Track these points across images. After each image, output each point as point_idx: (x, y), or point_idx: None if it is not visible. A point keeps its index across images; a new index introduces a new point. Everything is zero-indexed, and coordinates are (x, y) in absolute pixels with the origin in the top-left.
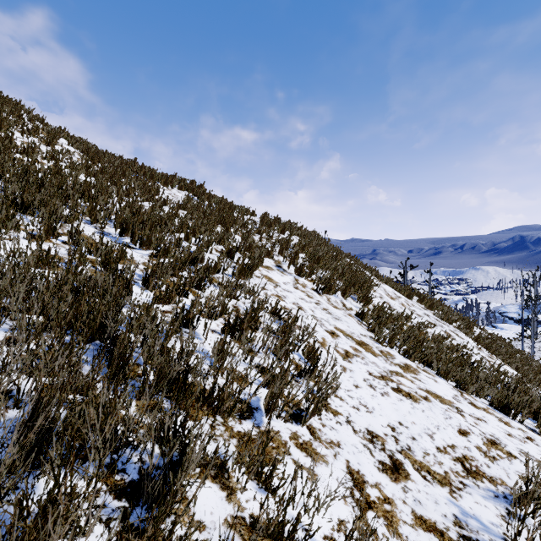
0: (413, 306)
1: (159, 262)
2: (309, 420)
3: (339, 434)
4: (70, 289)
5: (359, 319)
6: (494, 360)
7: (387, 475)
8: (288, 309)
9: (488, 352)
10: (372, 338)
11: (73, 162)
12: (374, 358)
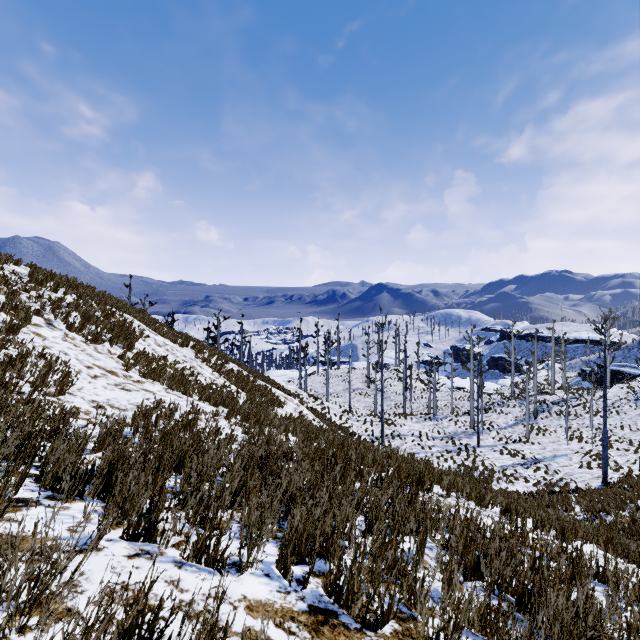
0: (177, 351)
1: None
2: (58, 397)
3: (74, 400)
4: None
5: (120, 360)
6: (218, 379)
7: (94, 408)
8: (54, 355)
9: (218, 376)
10: (122, 369)
11: None
12: (116, 378)
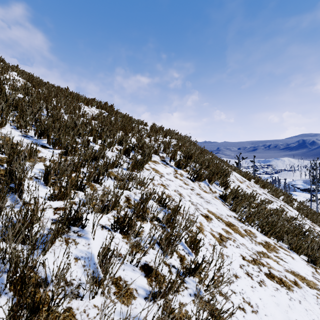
0: (255, 187)
1: (61, 160)
2: None
3: None
4: None
5: (222, 200)
6: (316, 227)
7: None
8: (171, 197)
9: (309, 221)
10: (236, 218)
11: (13, 85)
12: (242, 239)
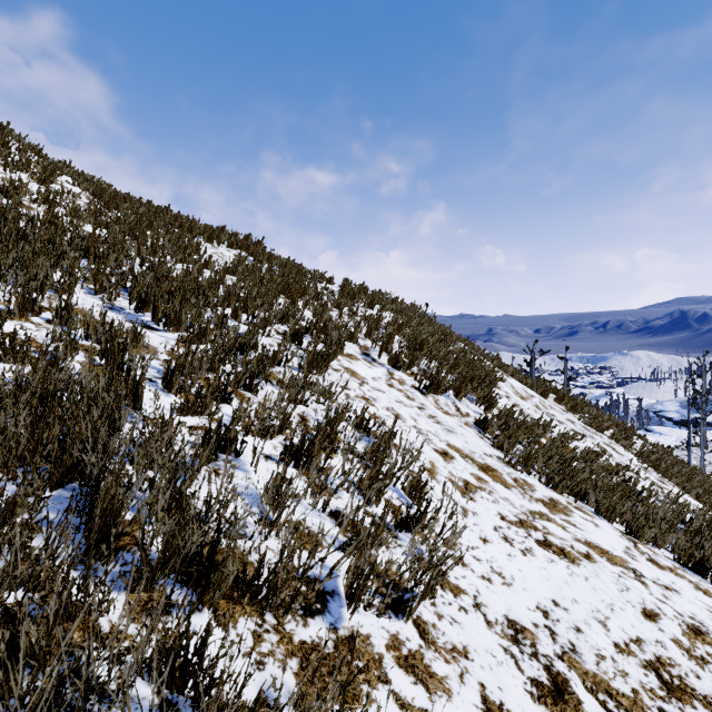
0: (552, 408)
1: (189, 351)
2: (417, 608)
3: (465, 631)
4: (39, 397)
5: (480, 429)
6: (668, 486)
7: (547, 708)
8: (380, 419)
9: (657, 474)
10: (500, 459)
11: (75, 207)
12: (507, 492)
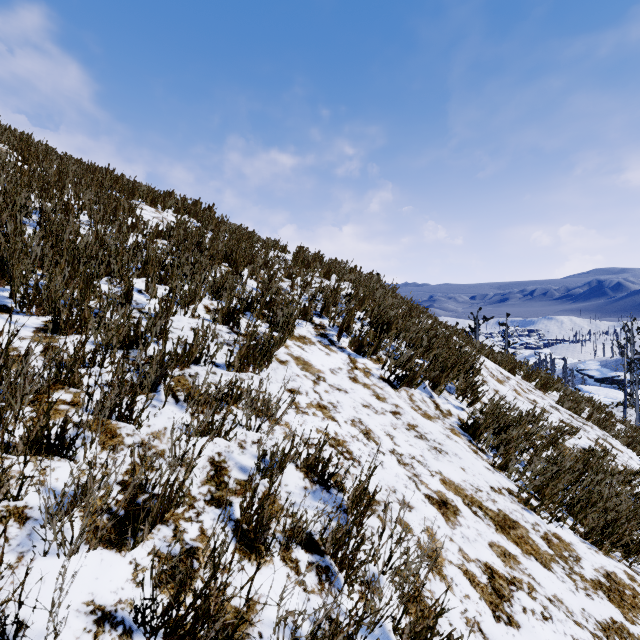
0: (531, 392)
1: (6, 358)
2: None
3: None
4: None
5: (469, 436)
6: None
7: None
8: (344, 445)
9: None
10: (513, 495)
11: None
12: (550, 578)
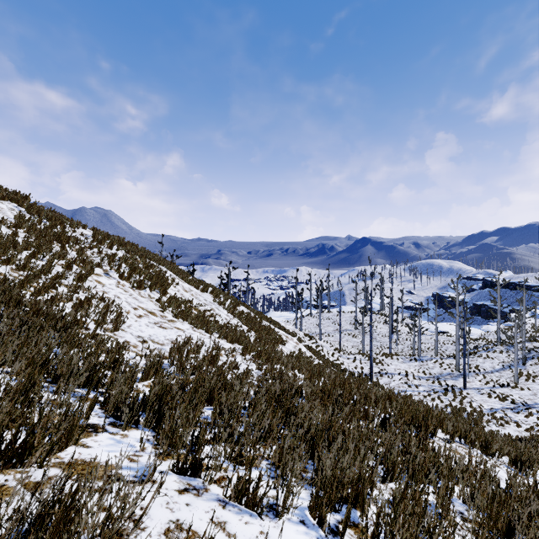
0: (200, 295)
1: (27, 275)
2: (114, 332)
3: (125, 335)
4: None
5: (157, 302)
6: (232, 320)
7: (140, 342)
8: (110, 298)
9: (232, 317)
10: (159, 310)
11: None
12: (155, 317)
